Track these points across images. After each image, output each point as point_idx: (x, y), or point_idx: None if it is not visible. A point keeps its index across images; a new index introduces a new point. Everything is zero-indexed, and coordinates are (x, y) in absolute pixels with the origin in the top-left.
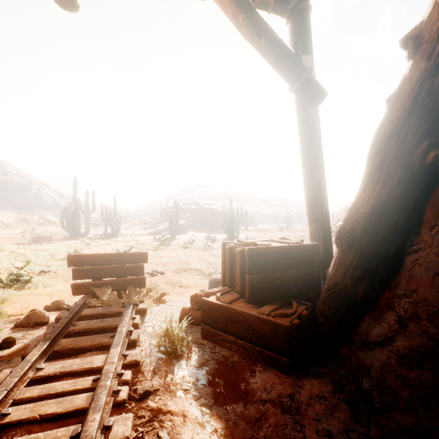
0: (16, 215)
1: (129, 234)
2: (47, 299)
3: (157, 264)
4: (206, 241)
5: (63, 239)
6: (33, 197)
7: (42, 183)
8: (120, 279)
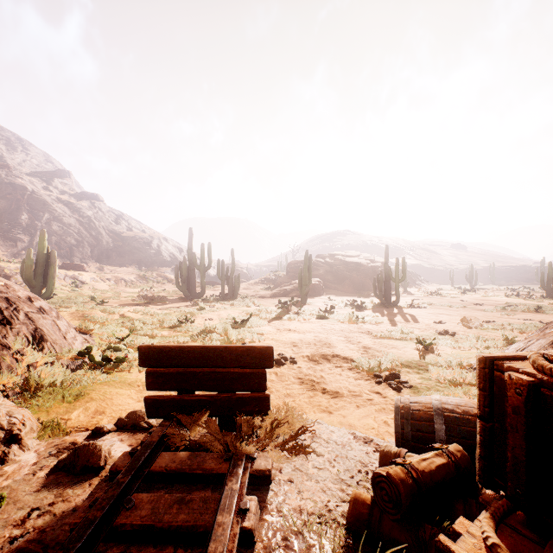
0: (138, 272)
1: (250, 296)
2: (135, 394)
3: (284, 343)
4: (349, 308)
5: (178, 300)
6: (154, 252)
7: (162, 237)
8: (223, 395)
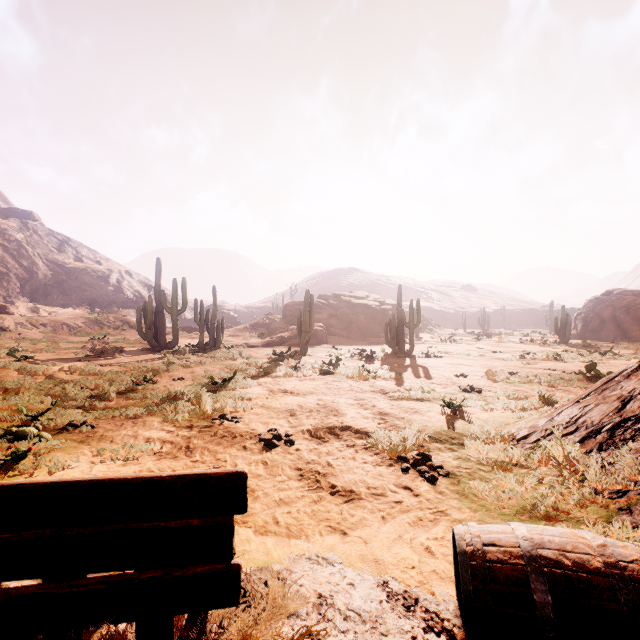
0: (89, 315)
1: (237, 345)
2: None
3: (278, 411)
4: (358, 360)
5: (140, 352)
6: (112, 290)
7: (124, 271)
8: (144, 577)
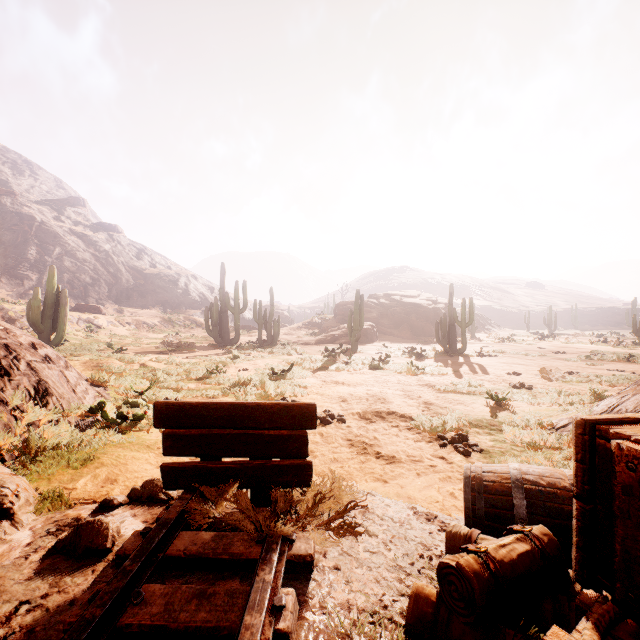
0: (163, 314)
1: (291, 343)
2: (154, 459)
3: (331, 398)
4: (407, 357)
5: (208, 348)
6: (181, 292)
7: (190, 275)
8: (256, 463)
